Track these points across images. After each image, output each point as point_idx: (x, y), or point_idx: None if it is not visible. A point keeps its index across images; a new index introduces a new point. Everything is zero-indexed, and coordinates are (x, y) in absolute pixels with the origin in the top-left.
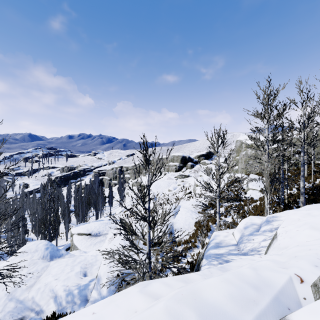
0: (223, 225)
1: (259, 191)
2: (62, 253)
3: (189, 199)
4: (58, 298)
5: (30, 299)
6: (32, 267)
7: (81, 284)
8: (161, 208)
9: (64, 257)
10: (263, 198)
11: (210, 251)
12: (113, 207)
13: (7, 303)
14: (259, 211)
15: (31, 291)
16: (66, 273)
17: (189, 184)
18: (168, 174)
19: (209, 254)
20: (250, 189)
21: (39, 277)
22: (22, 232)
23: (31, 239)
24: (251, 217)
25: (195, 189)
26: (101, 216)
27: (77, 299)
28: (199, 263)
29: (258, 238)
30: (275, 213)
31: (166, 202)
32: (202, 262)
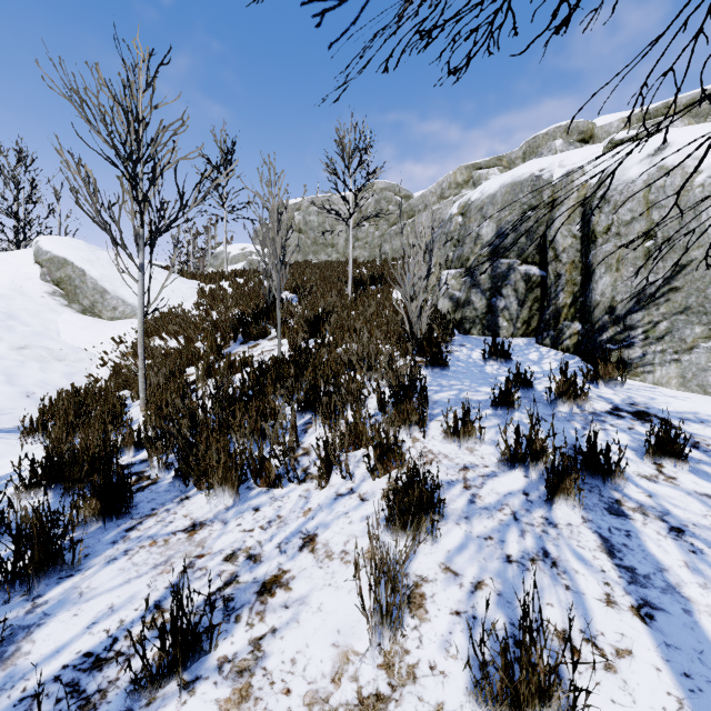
0: None
1: None
2: None
3: None
4: None
5: None
6: None
7: None
8: None
9: None
10: None
11: None
12: None
13: None
14: None
15: None
16: None
17: None
18: None
19: None
20: None
21: None
22: None
23: None
24: None
25: None
26: None
27: None
28: None
29: None
30: None
31: None
32: None
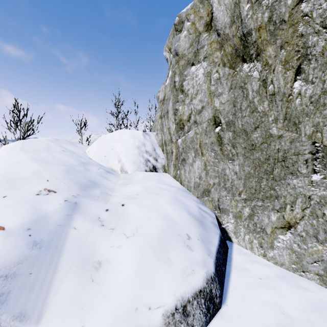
0: None
1: None
2: None
3: None
4: None
5: None
6: None
7: None
8: None
9: None
10: None
11: None
12: None
13: None
14: None
15: None
16: None
17: None
18: None
19: None
20: None
21: None
22: None
23: None
24: None
25: None
26: None
27: None
28: None
29: None
30: None
31: None
32: None
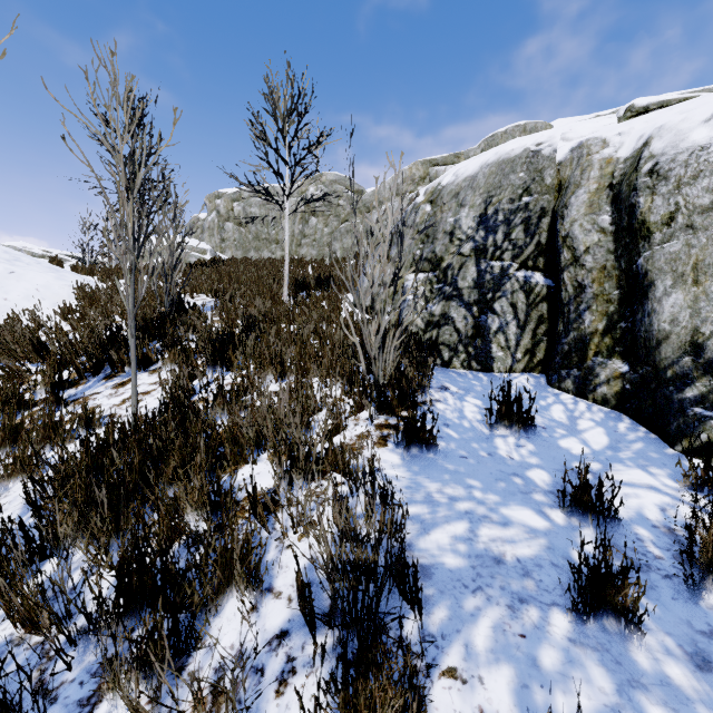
0: None
1: None
2: None
3: None
4: None
5: None
6: None
7: None
8: None
9: None
10: None
11: None
12: None
13: None
14: None
15: None
16: None
17: None
18: None
19: None
20: None
21: None
22: None
23: None
24: None
25: None
26: None
27: None
28: None
29: None
30: None
31: None
32: None
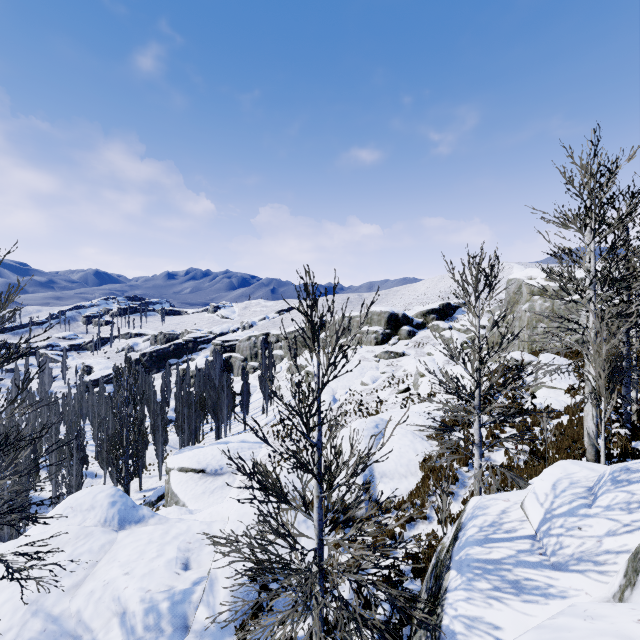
0: (485, 470)
1: (565, 393)
2: (143, 515)
3: (406, 403)
4: (128, 618)
5: (74, 614)
6: (82, 543)
7: (176, 589)
8: (347, 421)
9: (146, 523)
10: (575, 409)
11: (468, 550)
12: (250, 414)
13: (27, 620)
14: (570, 440)
15: (76, 597)
16: (148, 560)
17: (404, 372)
18: (361, 350)
19: (465, 558)
20: (544, 387)
21: (95, 565)
22: (76, 461)
23: (94, 475)
24: (564, 464)
25: (418, 383)
26: (226, 433)
27: (167, 623)
28: (440, 575)
29: (592, 526)
30: (610, 446)
31: (356, 409)
32: (448, 579)
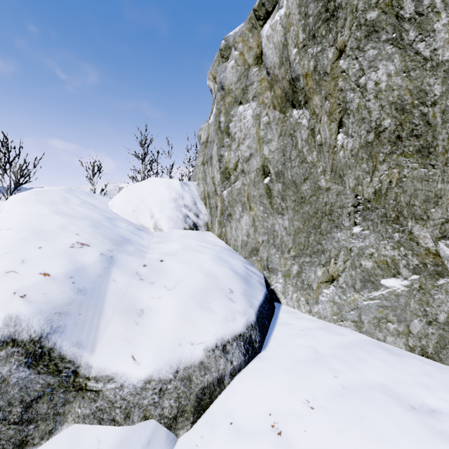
0: None
1: None
2: None
3: None
4: None
5: None
6: None
7: None
8: None
9: None
10: None
11: None
12: None
13: None
14: None
15: None
16: None
17: None
18: None
19: None
20: None
21: None
22: None
23: None
24: None
25: None
26: None
27: None
28: None
29: None
30: None
31: None
32: None
